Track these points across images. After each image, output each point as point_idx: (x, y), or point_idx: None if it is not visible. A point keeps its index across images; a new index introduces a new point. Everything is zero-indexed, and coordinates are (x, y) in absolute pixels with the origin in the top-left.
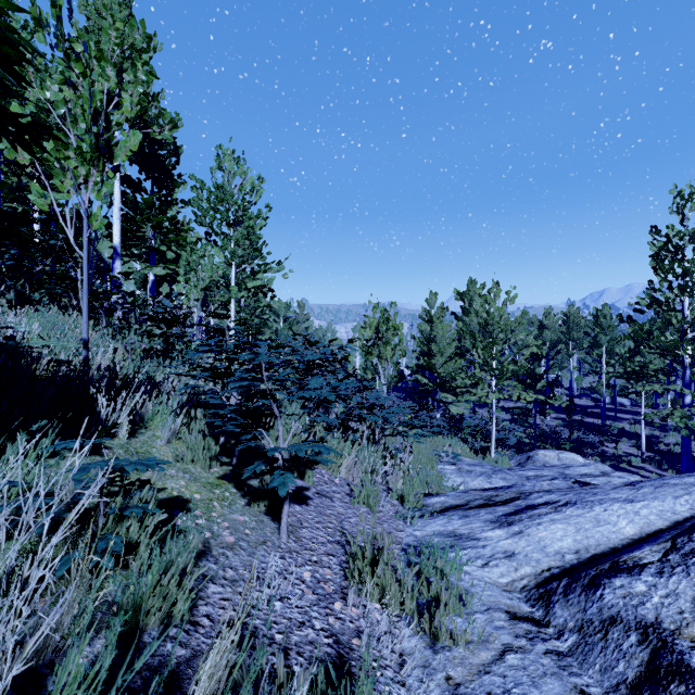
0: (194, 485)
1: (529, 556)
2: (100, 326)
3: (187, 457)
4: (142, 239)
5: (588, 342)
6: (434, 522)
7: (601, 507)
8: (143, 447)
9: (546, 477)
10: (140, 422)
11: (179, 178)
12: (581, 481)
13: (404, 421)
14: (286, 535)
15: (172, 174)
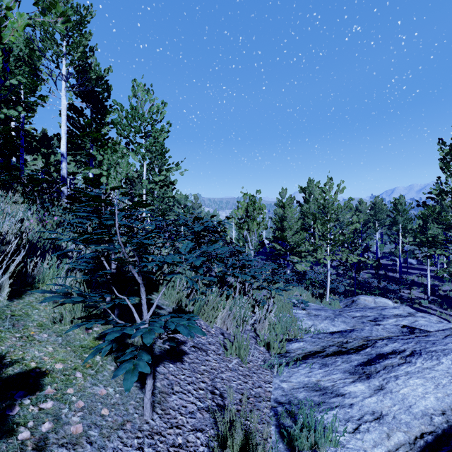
0: (63, 351)
1: (397, 418)
2: (31, 204)
3: (65, 319)
4: (84, 149)
5: (389, 221)
6: (298, 372)
7: (447, 359)
8: (23, 309)
9: (370, 317)
10: (34, 283)
11: (110, 108)
12: (408, 326)
13: (267, 278)
14: (149, 412)
15: (105, 105)
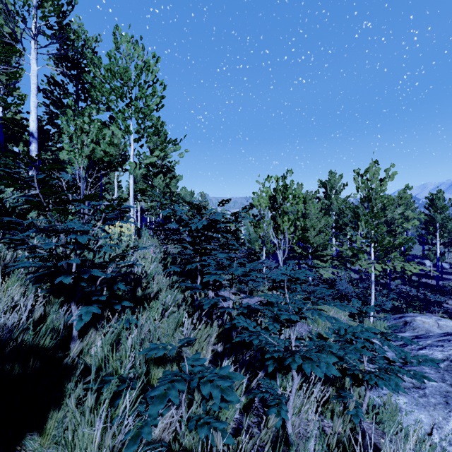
0: None
1: None
2: None
3: None
4: None
5: (424, 220)
6: None
7: None
8: None
9: None
10: None
11: None
12: None
13: None
14: None
15: None
